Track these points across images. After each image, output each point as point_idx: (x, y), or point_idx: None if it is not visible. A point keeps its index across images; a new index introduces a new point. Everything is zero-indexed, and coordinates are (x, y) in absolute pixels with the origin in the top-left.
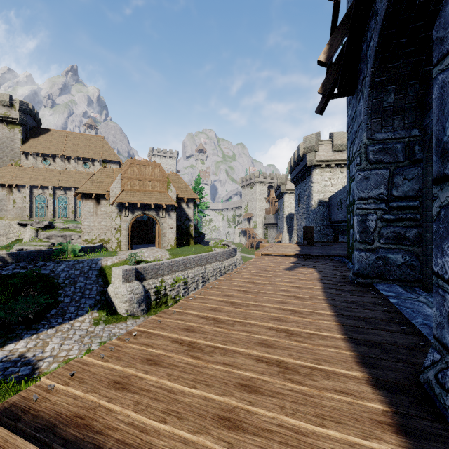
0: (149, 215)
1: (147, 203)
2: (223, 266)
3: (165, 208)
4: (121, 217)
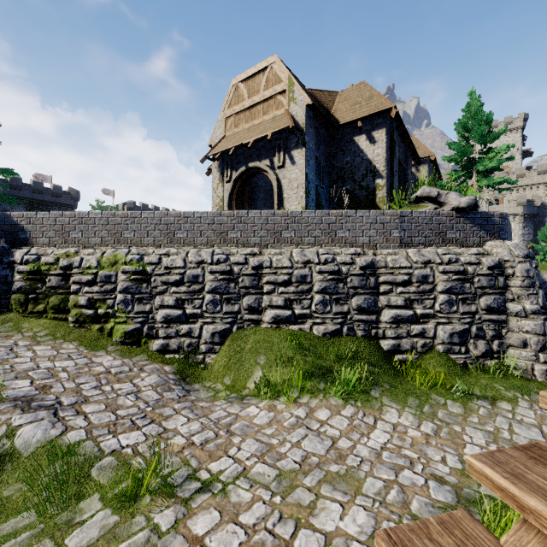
0: (260, 170)
1: (256, 148)
2: (359, 261)
3: (285, 147)
4: (222, 183)
